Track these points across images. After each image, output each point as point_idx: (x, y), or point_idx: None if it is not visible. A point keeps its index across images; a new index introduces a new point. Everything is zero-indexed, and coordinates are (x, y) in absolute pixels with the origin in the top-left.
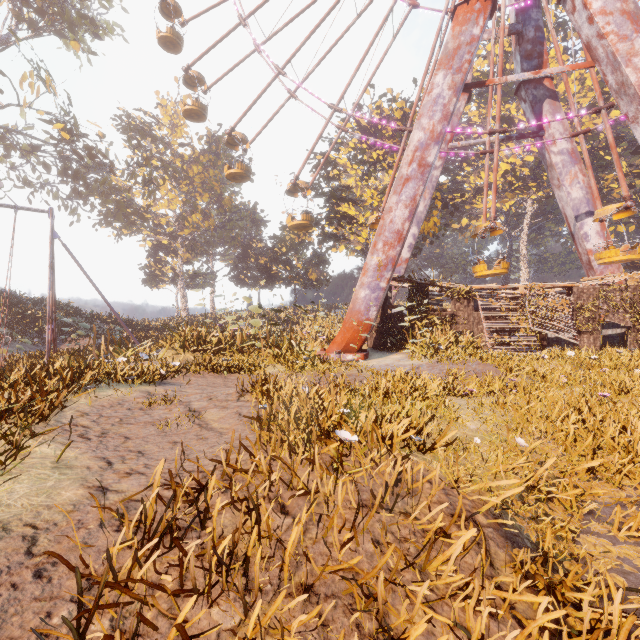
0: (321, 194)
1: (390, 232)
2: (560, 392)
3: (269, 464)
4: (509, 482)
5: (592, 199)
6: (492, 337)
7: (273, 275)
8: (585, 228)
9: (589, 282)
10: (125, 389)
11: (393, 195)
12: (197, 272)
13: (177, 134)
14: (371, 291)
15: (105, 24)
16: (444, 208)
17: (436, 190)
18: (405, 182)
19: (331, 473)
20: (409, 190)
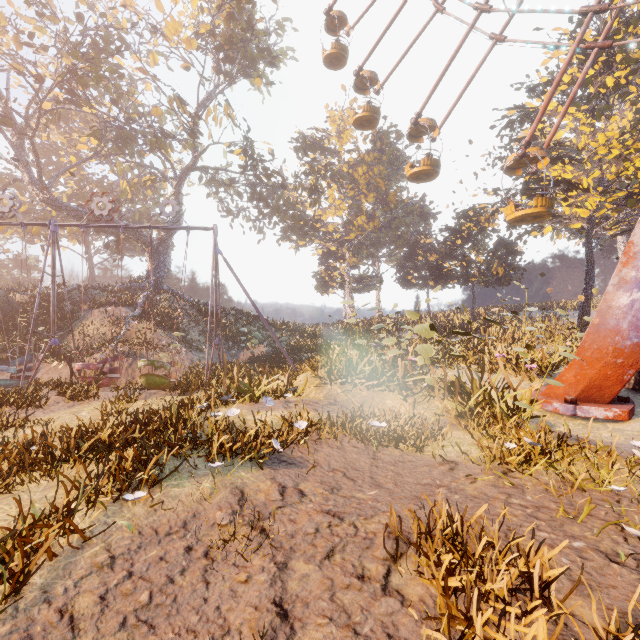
0: None
1: None
2: None
3: None
4: None
5: None
6: None
7: (445, 273)
8: None
9: None
10: (213, 479)
11: None
12: (362, 276)
13: (343, 140)
14: None
15: (280, 52)
16: None
17: None
18: None
19: None
20: None
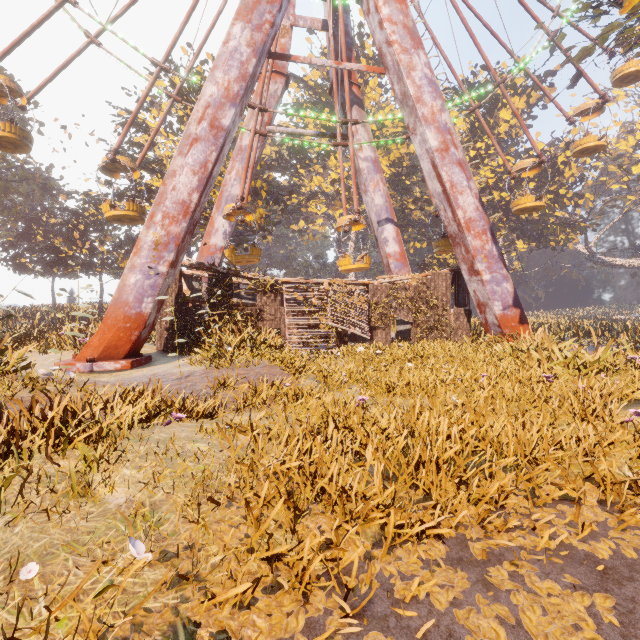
0: None
1: (172, 202)
2: (337, 394)
3: None
4: None
5: (390, 207)
6: (293, 334)
7: (66, 259)
8: (385, 233)
9: (382, 280)
10: None
11: (178, 156)
12: None
13: None
14: (145, 276)
15: None
16: (275, 203)
17: (267, 183)
18: (193, 142)
19: None
20: (198, 153)
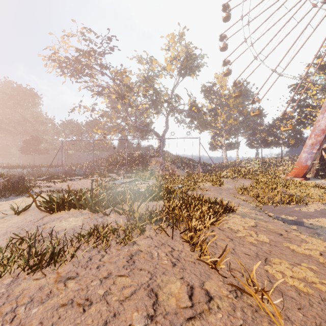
0: (292, 107)
1: (318, 130)
2: None
3: (256, 185)
4: (295, 190)
5: None
6: None
7: (268, 142)
8: None
9: None
10: (226, 179)
11: (320, 114)
12: (231, 143)
13: (223, 89)
14: (308, 154)
15: (201, 64)
16: None
17: None
18: None
19: (265, 187)
20: None
